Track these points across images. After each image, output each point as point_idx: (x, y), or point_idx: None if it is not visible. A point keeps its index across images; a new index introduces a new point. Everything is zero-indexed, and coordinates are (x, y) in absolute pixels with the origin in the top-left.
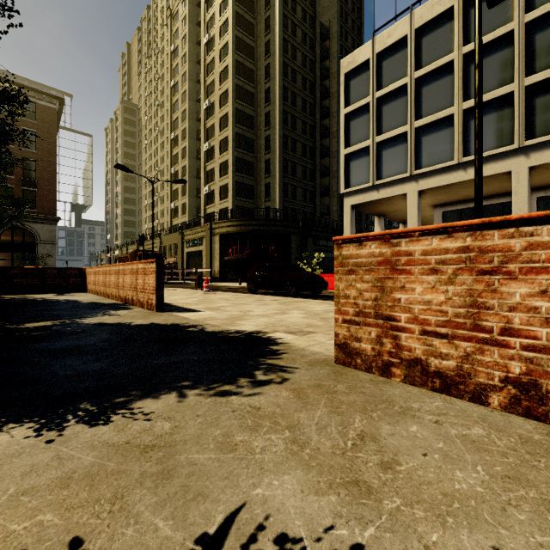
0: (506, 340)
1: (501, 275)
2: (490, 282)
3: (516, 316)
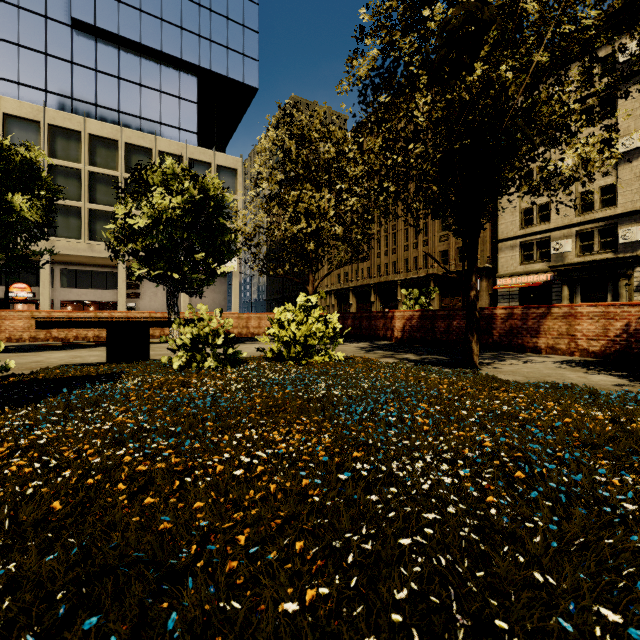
0: (6, 331)
1: (5, 320)
2: (3, 321)
3: (8, 327)
